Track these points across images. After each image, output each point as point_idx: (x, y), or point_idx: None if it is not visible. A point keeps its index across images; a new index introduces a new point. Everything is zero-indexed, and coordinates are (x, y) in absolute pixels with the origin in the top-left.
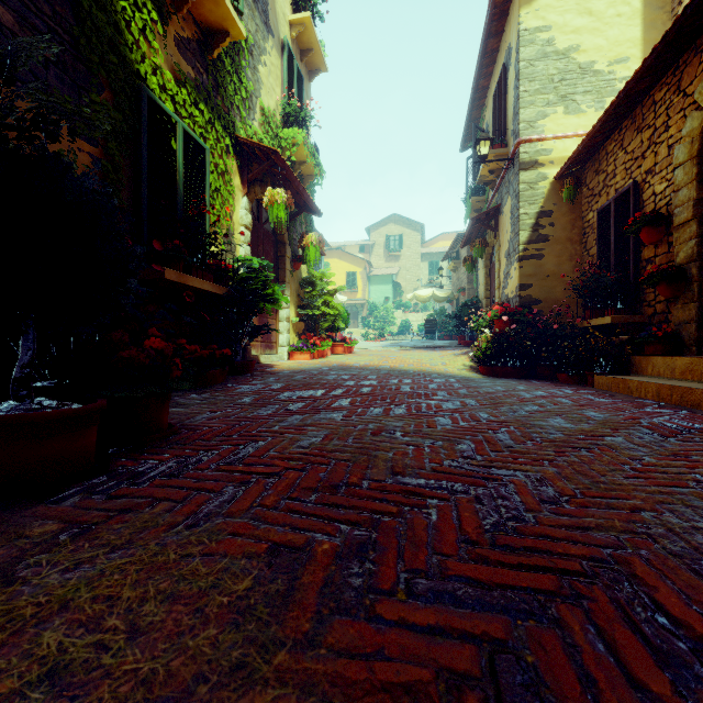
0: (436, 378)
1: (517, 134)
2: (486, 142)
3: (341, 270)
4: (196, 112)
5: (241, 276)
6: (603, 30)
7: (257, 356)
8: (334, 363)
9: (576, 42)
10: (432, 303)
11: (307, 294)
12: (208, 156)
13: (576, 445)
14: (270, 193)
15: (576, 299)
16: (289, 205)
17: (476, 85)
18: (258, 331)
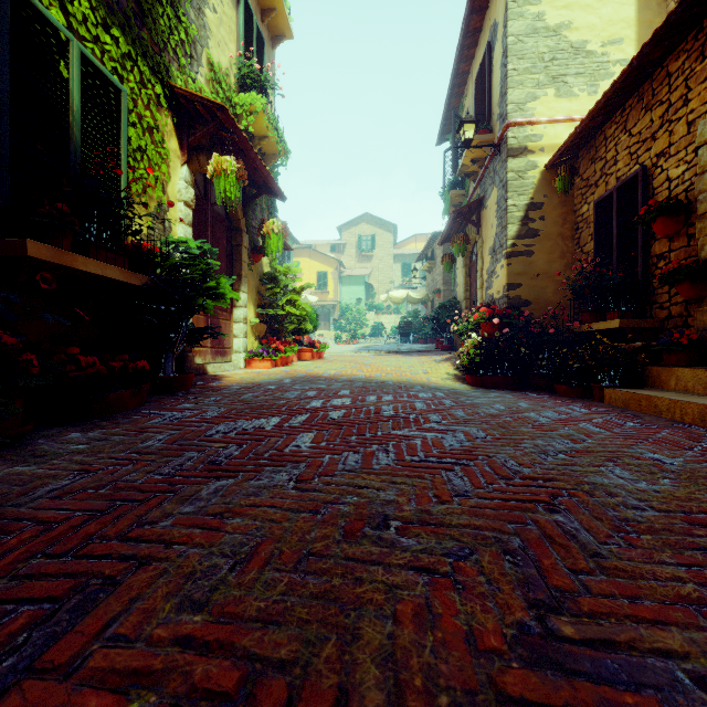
0: (421, 392)
1: (505, 117)
2: (470, 125)
3: (311, 270)
4: (105, 37)
5: (171, 262)
6: (596, 7)
7: (203, 365)
8: (299, 372)
9: (567, 18)
10: (404, 305)
11: (268, 291)
12: (124, 100)
13: (699, 541)
14: (216, 161)
15: (567, 300)
16: (241, 178)
17: (456, 68)
18: (200, 334)
